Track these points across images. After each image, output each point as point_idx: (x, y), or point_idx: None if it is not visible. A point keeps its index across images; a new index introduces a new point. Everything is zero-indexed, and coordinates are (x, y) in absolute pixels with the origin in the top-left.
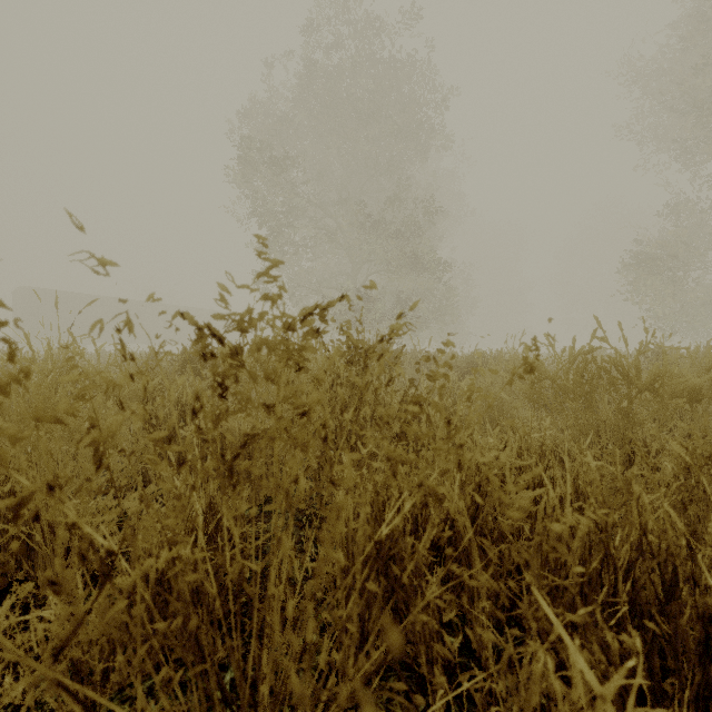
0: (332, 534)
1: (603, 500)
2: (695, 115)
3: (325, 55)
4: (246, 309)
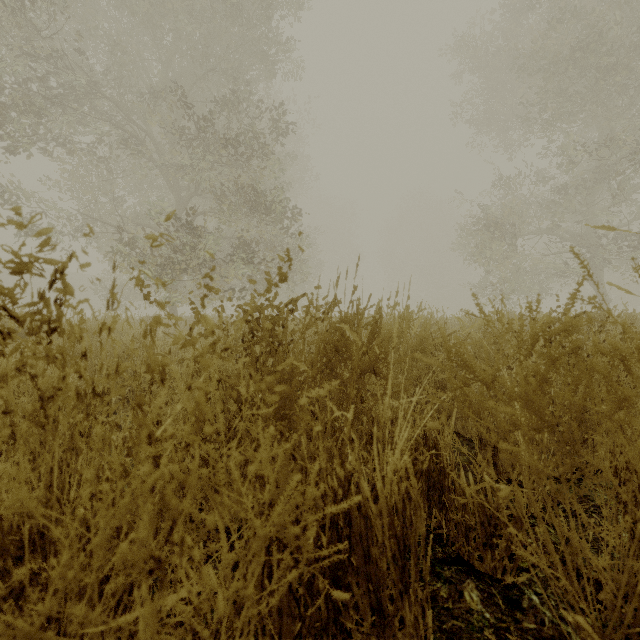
0: None
1: None
2: (544, 76)
3: None
4: None
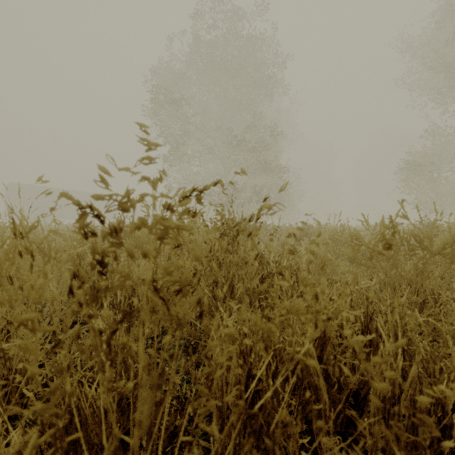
0: (207, 408)
1: (430, 349)
2: (446, 72)
3: (207, 33)
4: (126, 191)
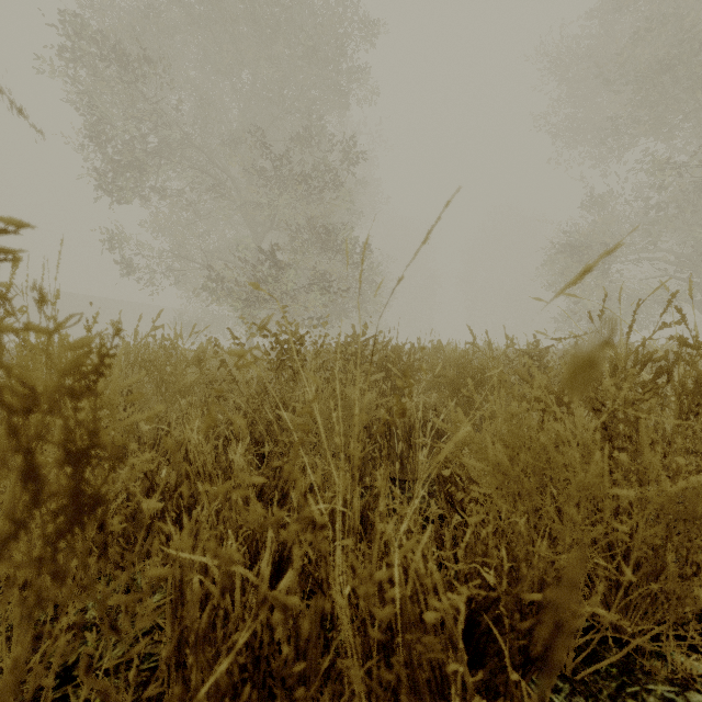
0: None
1: None
2: (634, 89)
3: None
4: None
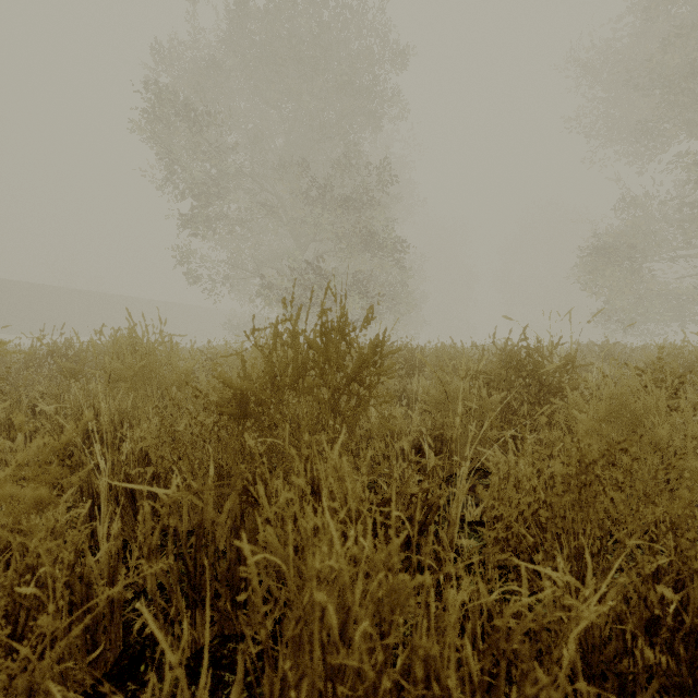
0: None
1: None
2: (663, 93)
3: None
4: None
